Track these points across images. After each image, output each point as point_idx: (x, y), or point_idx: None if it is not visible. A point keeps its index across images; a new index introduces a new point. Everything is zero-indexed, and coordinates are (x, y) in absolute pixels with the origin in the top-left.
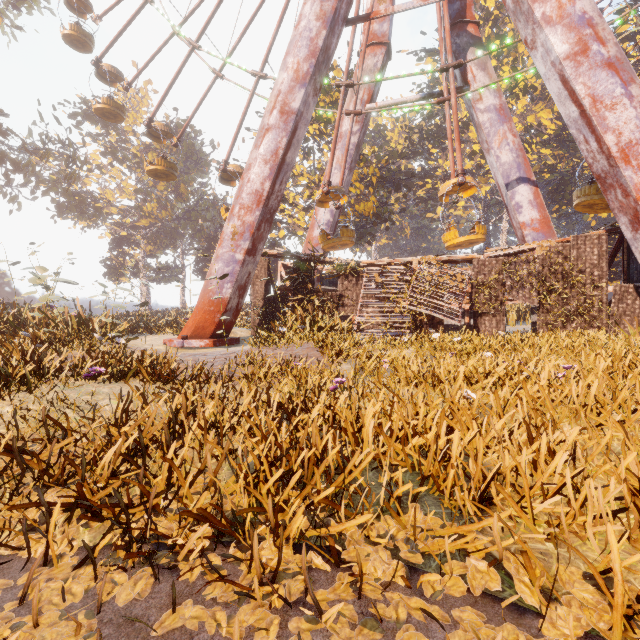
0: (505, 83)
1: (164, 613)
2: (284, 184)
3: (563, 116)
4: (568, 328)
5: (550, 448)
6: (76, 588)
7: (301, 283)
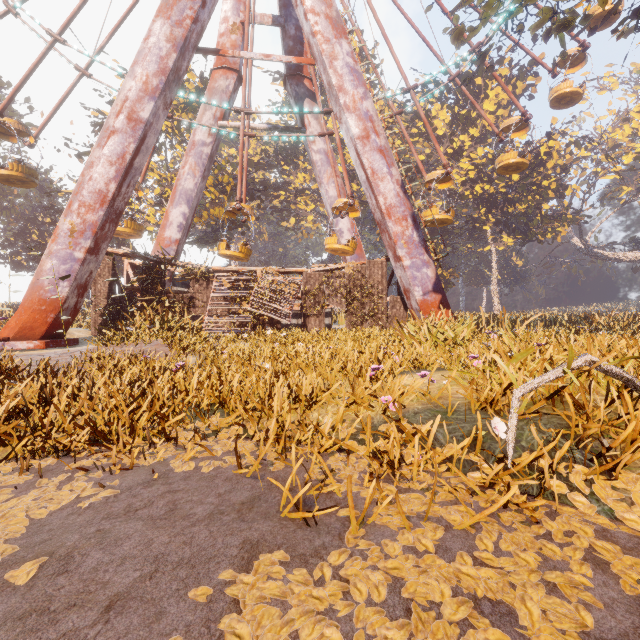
0: None
1: (70, 464)
2: (132, 187)
3: (359, 176)
4: (364, 326)
5: (289, 384)
6: (5, 468)
7: (151, 284)
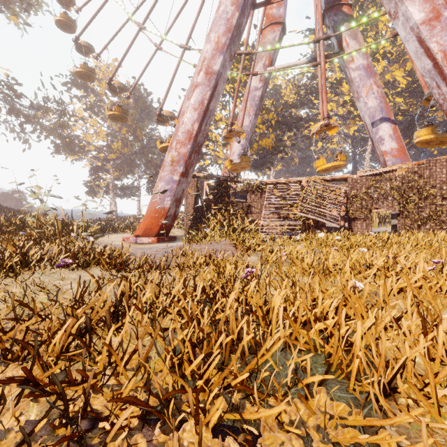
0: (369, 51)
1: None
2: (208, 125)
3: (419, 68)
4: (422, 229)
5: None
6: None
7: (220, 197)
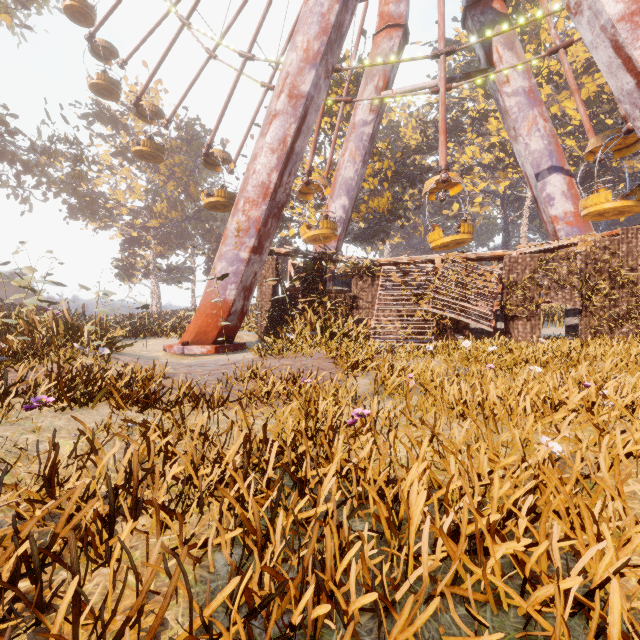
0: None
1: None
2: (293, 176)
3: (613, 90)
4: (616, 334)
5: None
6: None
7: (311, 284)
